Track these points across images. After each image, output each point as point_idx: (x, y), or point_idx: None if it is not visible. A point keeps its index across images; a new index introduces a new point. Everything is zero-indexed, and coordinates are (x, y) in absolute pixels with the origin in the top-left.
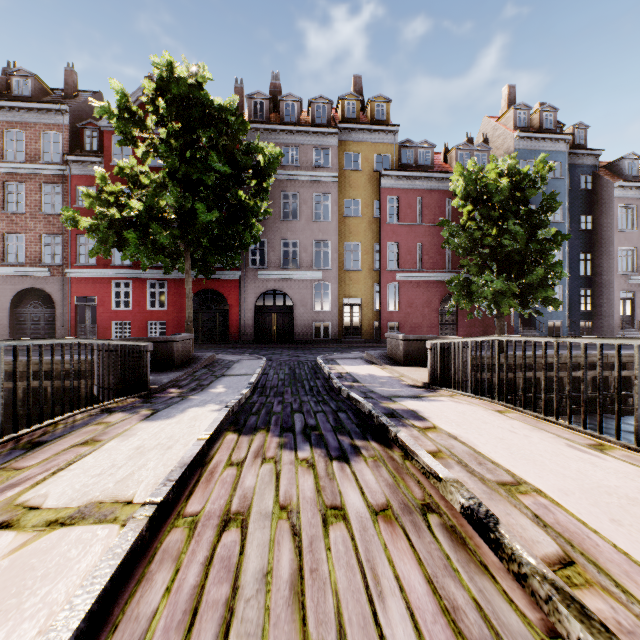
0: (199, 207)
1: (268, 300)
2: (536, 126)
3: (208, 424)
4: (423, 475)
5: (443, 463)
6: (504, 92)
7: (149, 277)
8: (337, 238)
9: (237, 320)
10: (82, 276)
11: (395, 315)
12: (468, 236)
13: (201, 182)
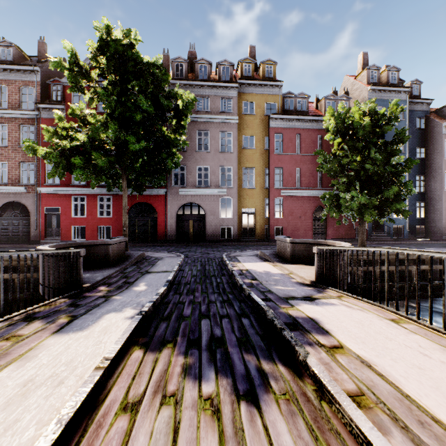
0: (130, 139)
1: (187, 210)
2: (384, 82)
3: (115, 339)
4: (351, 435)
5: (375, 421)
6: (359, 57)
7: (99, 193)
8: (237, 164)
9: (164, 225)
10: (49, 193)
11: (280, 221)
12: (338, 162)
13: (133, 120)
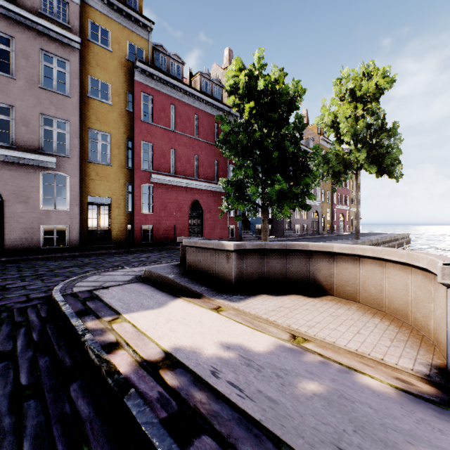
0: None
1: None
2: None
3: None
4: None
5: None
6: (226, 52)
7: None
8: (79, 120)
9: None
10: None
11: (150, 218)
12: (248, 135)
13: None
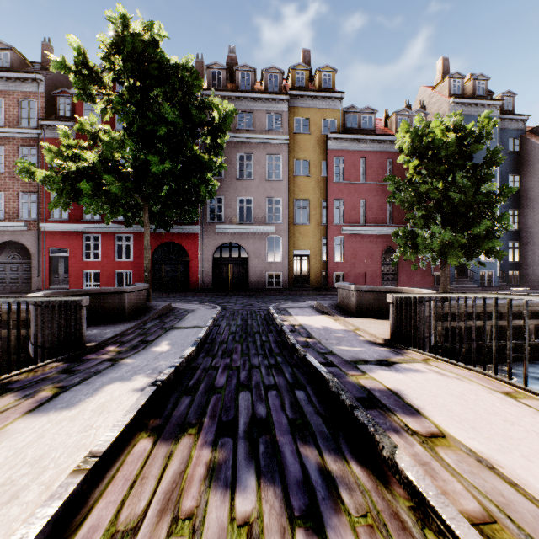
0: (152, 158)
1: (226, 252)
2: (469, 93)
3: (113, 423)
4: None
5: None
6: (438, 64)
7: (116, 231)
8: (288, 195)
9: (197, 270)
10: (55, 230)
11: (341, 265)
12: (414, 190)
13: (156, 135)
